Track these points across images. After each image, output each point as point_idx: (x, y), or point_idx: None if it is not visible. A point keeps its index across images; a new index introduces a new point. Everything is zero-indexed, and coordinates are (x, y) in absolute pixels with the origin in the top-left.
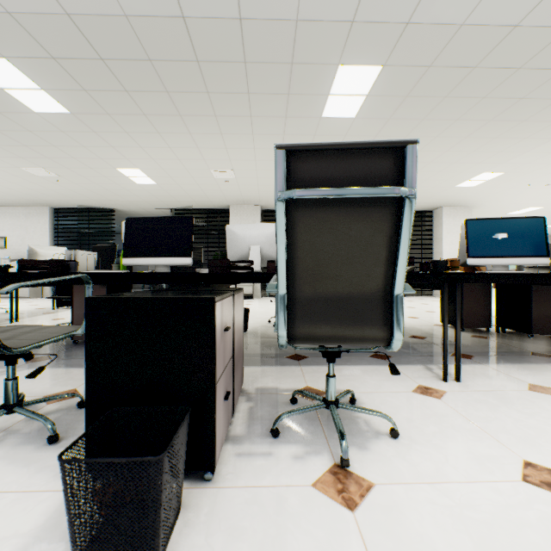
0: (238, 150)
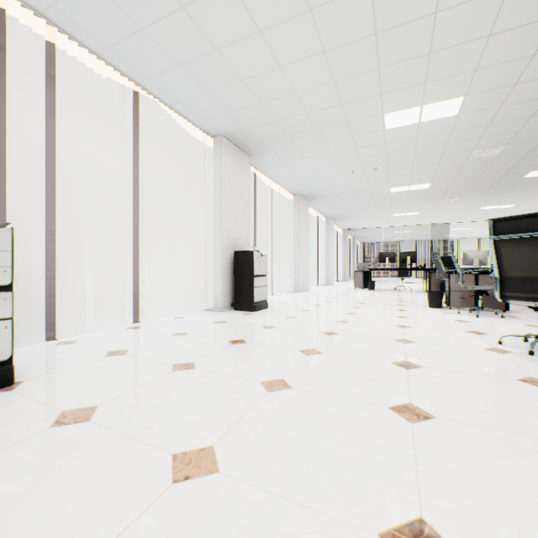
0: None
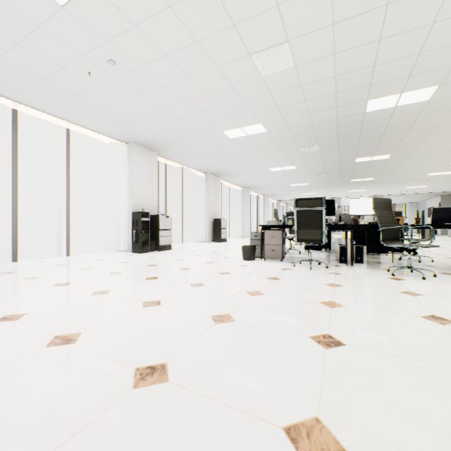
0: (417, 164)
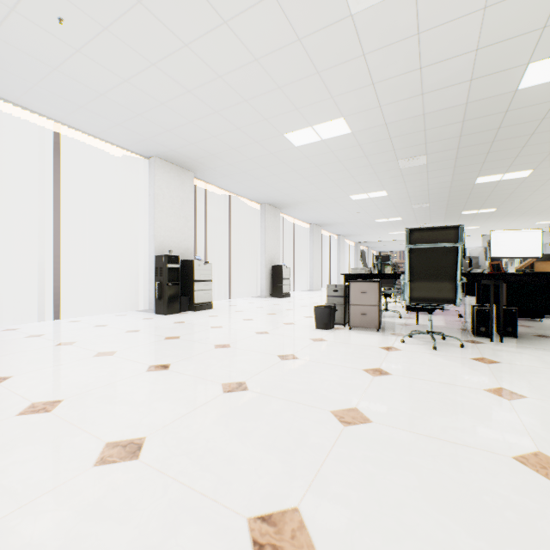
0: None
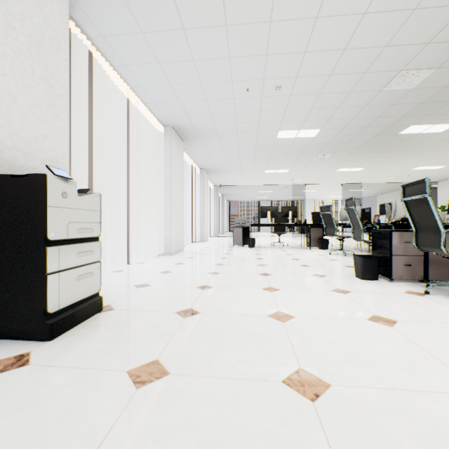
0: None
